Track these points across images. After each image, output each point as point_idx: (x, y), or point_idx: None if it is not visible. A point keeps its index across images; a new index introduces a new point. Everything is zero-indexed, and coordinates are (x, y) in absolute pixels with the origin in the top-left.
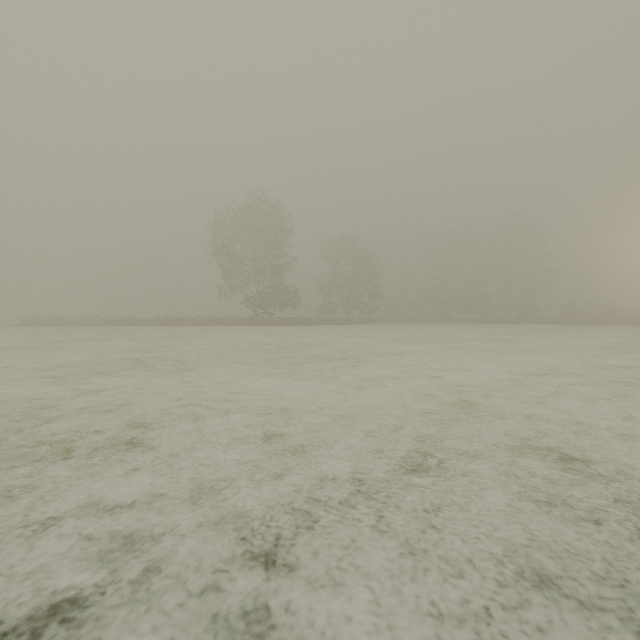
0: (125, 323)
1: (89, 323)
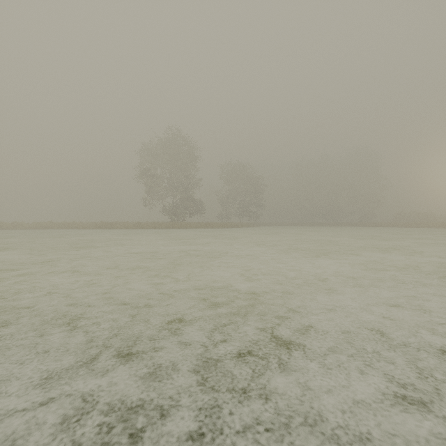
0: (70, 227)
1: (42, 227)
